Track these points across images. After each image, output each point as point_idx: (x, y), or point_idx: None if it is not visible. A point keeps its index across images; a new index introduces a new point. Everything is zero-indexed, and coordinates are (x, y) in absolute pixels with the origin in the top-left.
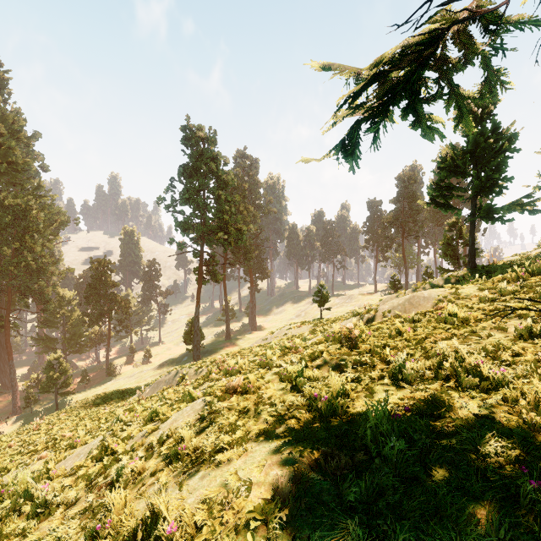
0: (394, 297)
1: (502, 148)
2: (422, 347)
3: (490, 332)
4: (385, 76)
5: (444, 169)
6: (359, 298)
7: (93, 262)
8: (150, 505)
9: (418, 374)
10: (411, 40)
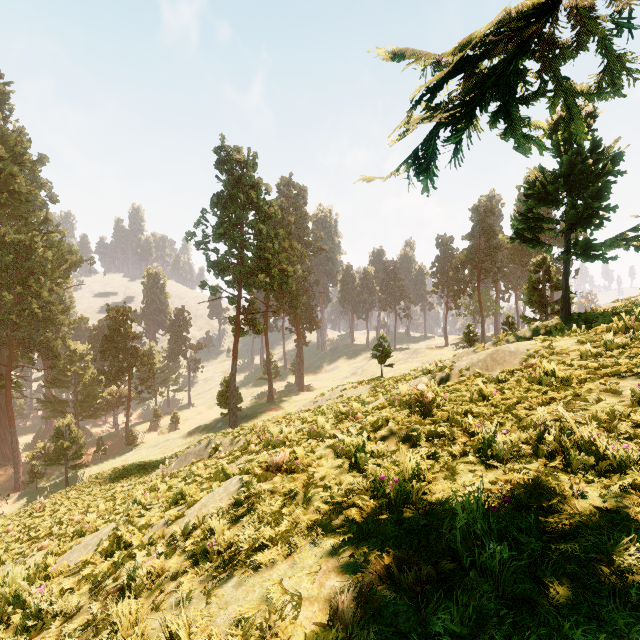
0: (471, 352)
1: (603, 170)
2: (513, 415)
3: (599, 396)
4: (473, 65)
5: (531, 197)
6: (427, 353)
7: (110, 310)
8: (167, 629)
9: (513, 449)
10: (512, 10)
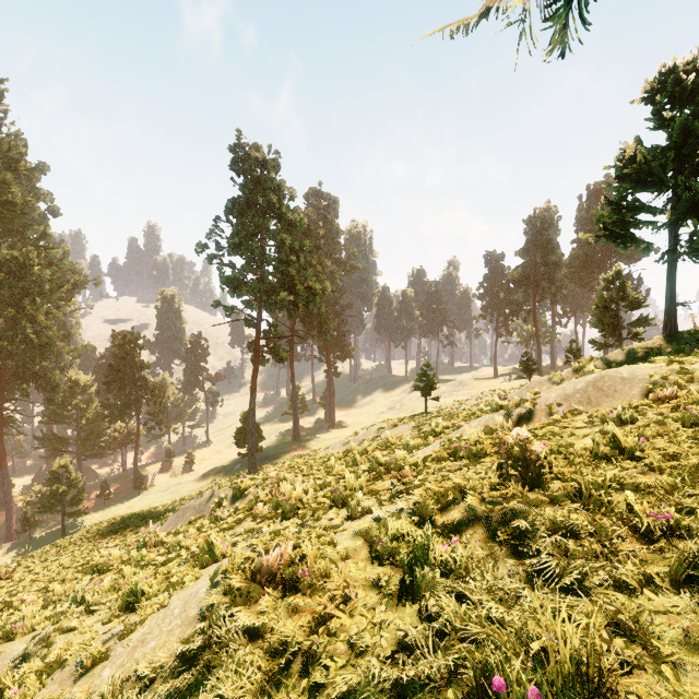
0: (544, 381)
1: None
2: None
3: None
4: None
5: (626, 179)
6: (474, 385)
7: (116, 336)
8: None
9: None
10: None
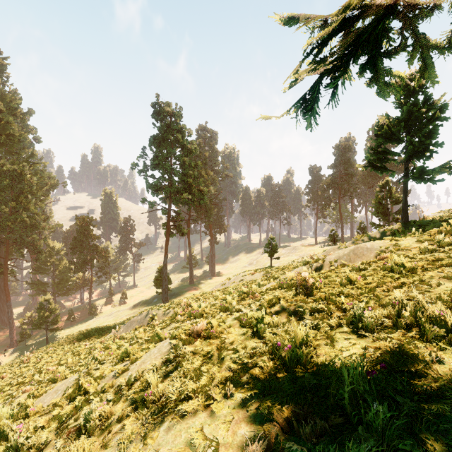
0: (336, 248)
1: (433, 117)
2: (375, 295)
3: (439, 281)
4: (351, 24)
5: (380, 136)
6: (302, 249)
7: (78, 218)
8: None
9: (378, 322)
10: None
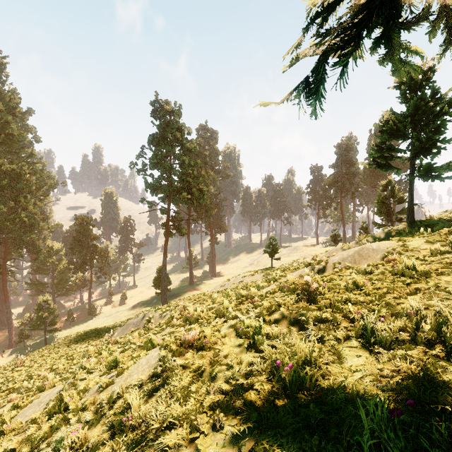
0: (339, 249)
1: (441, 111)
2: (386, 303)
3: None
4: None
5: (385, 132)
6: (303, 249)
7: (77, 218)
8: None
9: (394, 337)
10: None
